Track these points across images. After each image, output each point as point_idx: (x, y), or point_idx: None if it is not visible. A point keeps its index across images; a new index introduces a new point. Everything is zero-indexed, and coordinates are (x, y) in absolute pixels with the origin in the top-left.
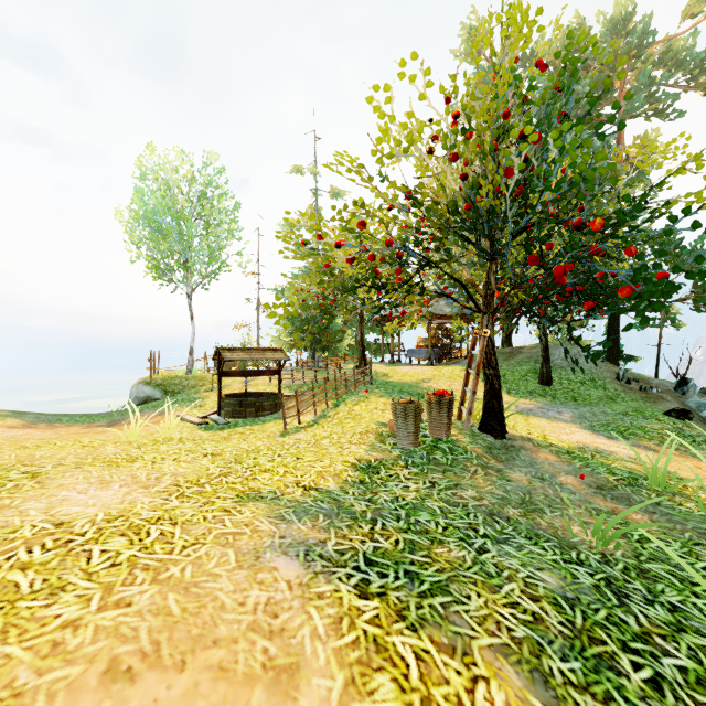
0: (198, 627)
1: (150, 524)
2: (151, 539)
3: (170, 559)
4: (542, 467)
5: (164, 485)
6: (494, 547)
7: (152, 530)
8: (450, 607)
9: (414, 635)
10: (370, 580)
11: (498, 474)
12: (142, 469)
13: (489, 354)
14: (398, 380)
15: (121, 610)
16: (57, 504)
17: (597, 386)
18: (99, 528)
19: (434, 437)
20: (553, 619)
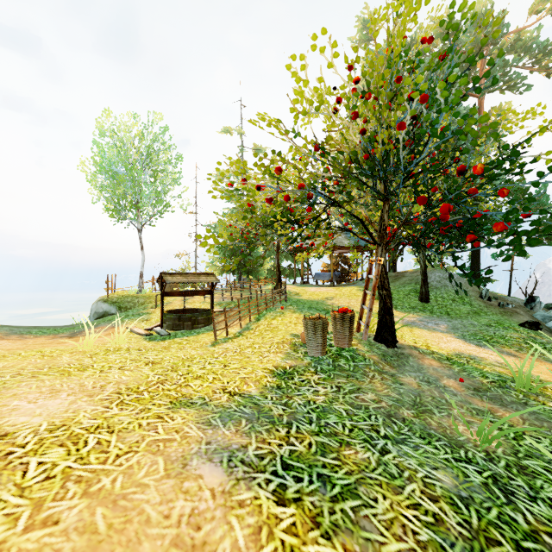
0: (121, 545)
1: (89, 433)
2: (88, 449)
3: (103, 470)
4: (427, 371)
5: (107, 393)
6: (394, 448)
7: (90, 439)
8: (360, 511)
9: (328, 544)
10: (286, 485)
11: (392, 379)
12: (90, 377)
13: (382, 278)
14: (307, 298)
15: (48, 529)
16: (7, 414)
17: (465, 303)
18: (40, 439)
19: (338, 346)
20: (452, 520)
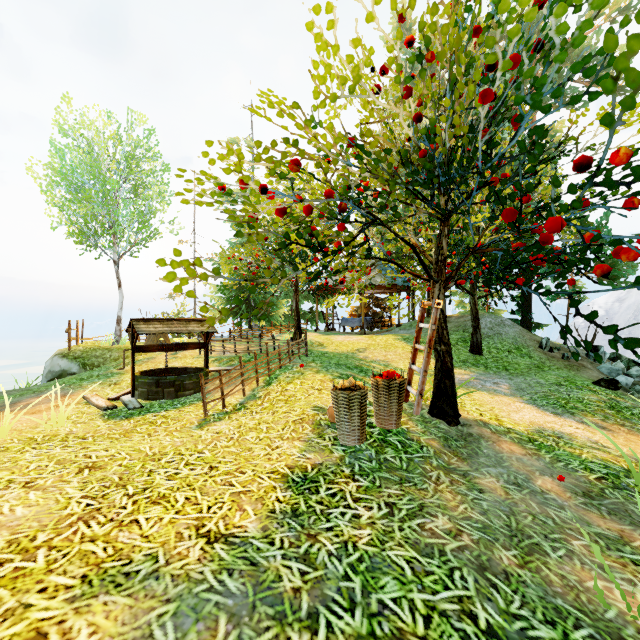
0: None
1: None
2: None
3: None
4: (511, 464)
5: None
6: None
7: None
8: None
9: None
10: None
11: (465, 481)
12: None
13: (440, 328)
14: (334, 350)
15: None
16: None
17: (523, 355)
18: None
19: (381, 427)
20: None
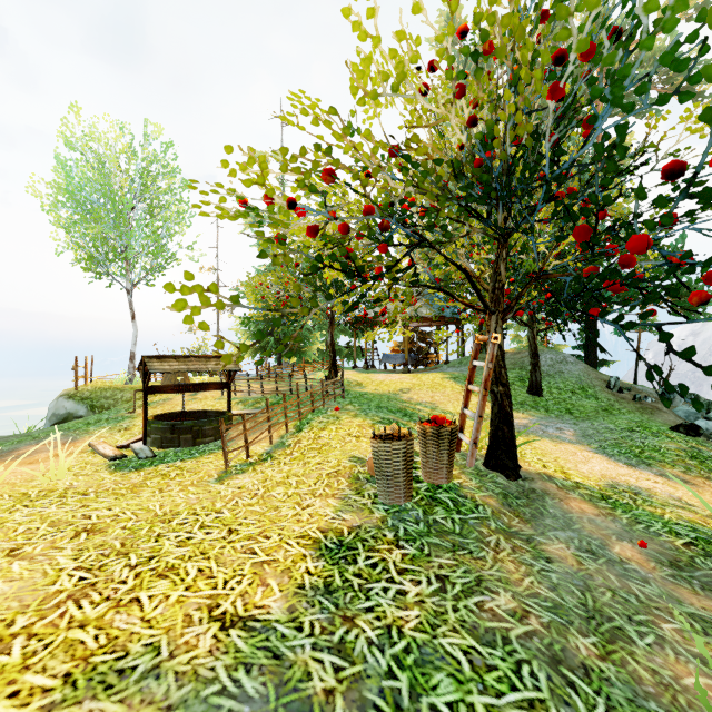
0: None
1: None
2: None
3: None
4: (582, 527)
5: None
6: None
7: None
8: None
9: None
10: None
11: (530, 548)
12: None
13: (498, 366)
14: (374, 390)
15: None
16: None
17: (588, 396)
18: None
19: (429, 482)
20: None
